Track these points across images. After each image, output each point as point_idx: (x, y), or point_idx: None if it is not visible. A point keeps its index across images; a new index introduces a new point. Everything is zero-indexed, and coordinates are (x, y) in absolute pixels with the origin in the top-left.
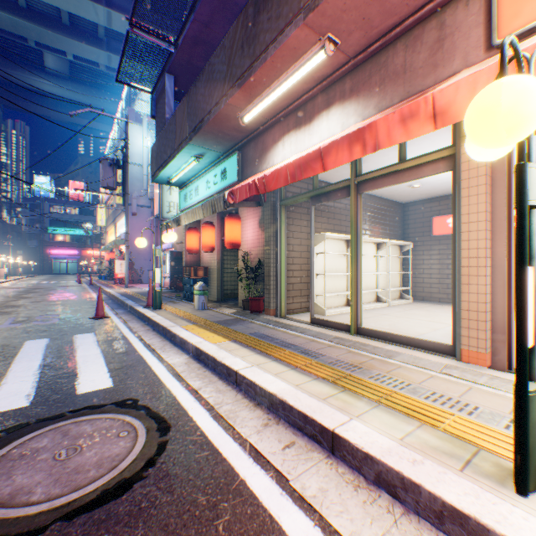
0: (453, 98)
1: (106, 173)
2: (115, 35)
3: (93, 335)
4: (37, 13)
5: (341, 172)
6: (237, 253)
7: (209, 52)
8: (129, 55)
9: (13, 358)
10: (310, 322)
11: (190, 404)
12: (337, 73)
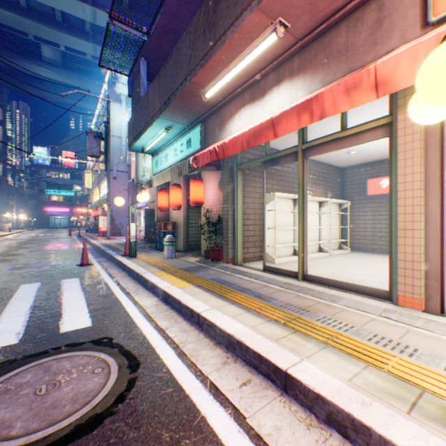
0: (394, 69)
1: (92, 144)
2: (99, 30)
3: (78, 280)
4: (35, 12)
5: (289, 141)
6: (200, 210)
7: (177, 40)
8: (111, 46)
9: (9, 300)
10: (262, 270)
11: (158, 342)
12: (287, 53)
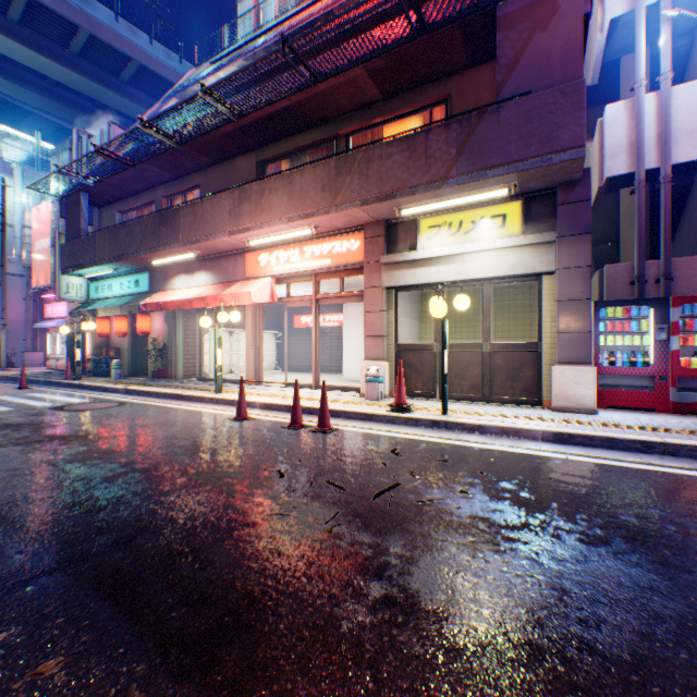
0: (226, 299)
1: None
2: None
3: (41, 393)
4: None
5: None
6: (147, 336)
7: (125, 190)
8: None
9: (7, 400)
10: (197, 380)
11: (131, 400)
12: (204, 258)
